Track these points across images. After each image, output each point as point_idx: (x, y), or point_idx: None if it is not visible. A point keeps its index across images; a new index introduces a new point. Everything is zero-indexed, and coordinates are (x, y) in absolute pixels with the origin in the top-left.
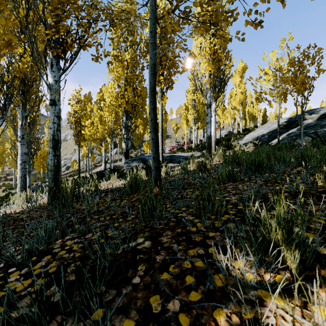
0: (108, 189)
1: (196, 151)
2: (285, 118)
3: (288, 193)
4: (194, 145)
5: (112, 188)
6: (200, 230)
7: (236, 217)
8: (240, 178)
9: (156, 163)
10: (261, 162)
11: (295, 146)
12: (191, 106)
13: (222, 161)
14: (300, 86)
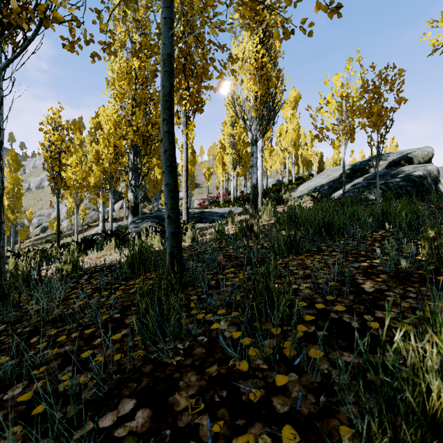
0: (96, 266)
1: (236, 206)
2: (348, 165)
3: (385, 274)
4: (233, 198)
5: (103, 265)
6: (257, 368)
7: (318, 330)
8: (304, 247)
9: (174, 227)
10: (332, 223)
11: (363, 201)
12: (229, 144)
13: (273, 220)
14: (376, 119)
